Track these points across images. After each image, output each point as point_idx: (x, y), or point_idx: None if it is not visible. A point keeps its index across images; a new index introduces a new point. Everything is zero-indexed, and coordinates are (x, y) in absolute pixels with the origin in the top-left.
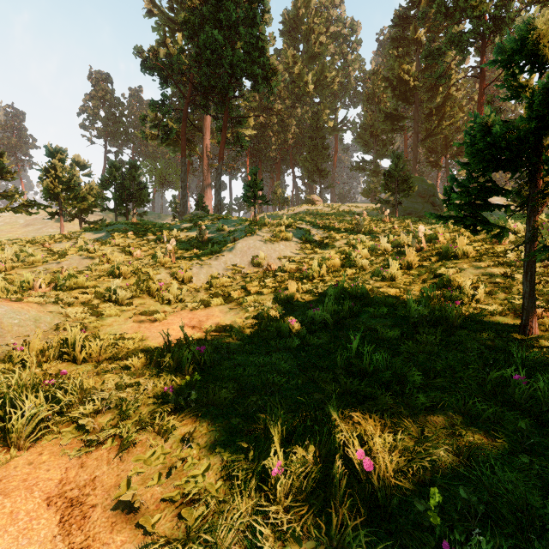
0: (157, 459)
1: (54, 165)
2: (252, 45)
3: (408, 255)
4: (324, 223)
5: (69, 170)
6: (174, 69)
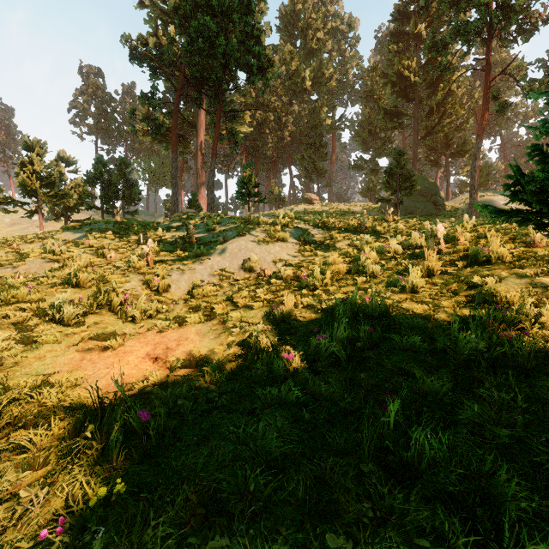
0: None
1: (31, 158)
2: (247, 33)
3: (428, 259)
4: (324, 222)
5: (49, 164)
6: (164, 60)
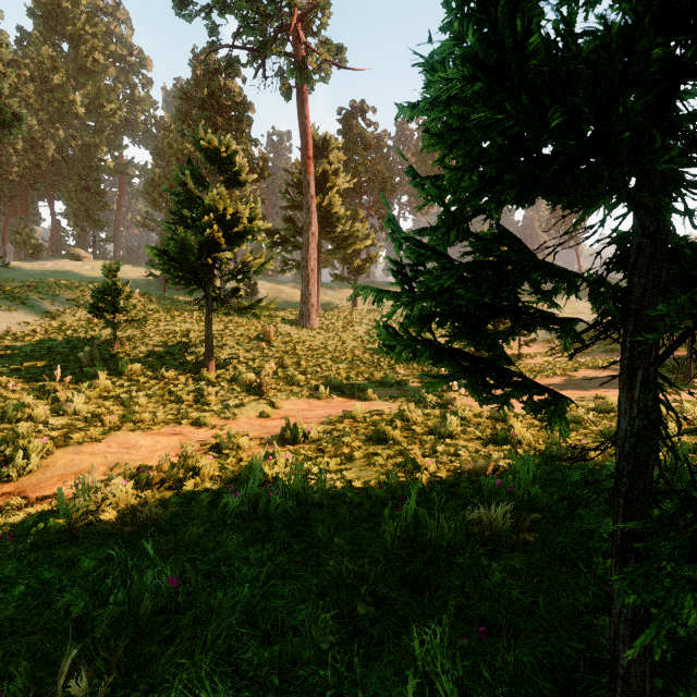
0: None
1: None
2: None
3: None
4: (74, 295)
5: None
6: None
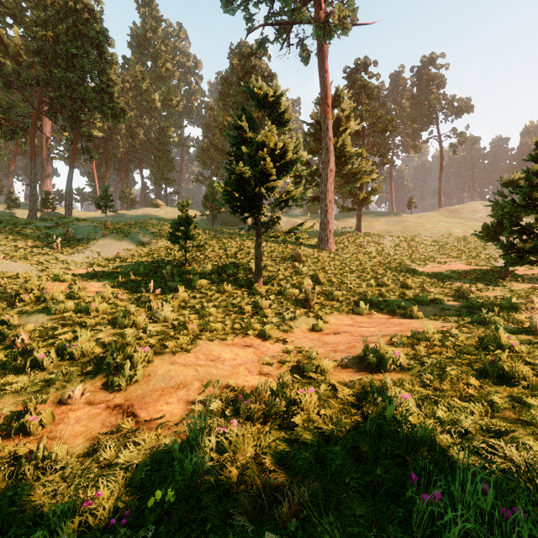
0: (98, 282)
1: None
2: (103, 88)
3: None
4: (156, 229)
5: None
6: (22, 81)
